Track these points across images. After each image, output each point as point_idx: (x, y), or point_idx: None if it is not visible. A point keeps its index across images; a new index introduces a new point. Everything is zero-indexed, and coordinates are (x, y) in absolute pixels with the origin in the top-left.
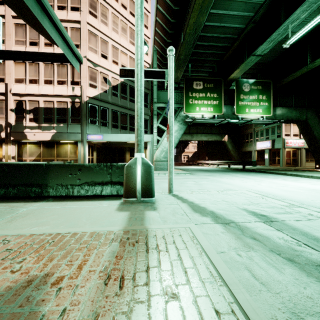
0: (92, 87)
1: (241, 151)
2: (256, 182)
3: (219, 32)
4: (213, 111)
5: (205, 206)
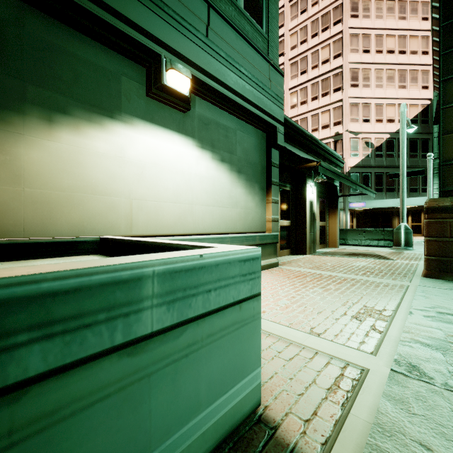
0: (353, 156)
1: None
2: None
3: None
4: None
5: None
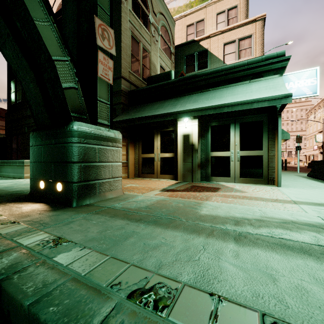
0: None
1: None
2: None
3: None
4: None
5: None
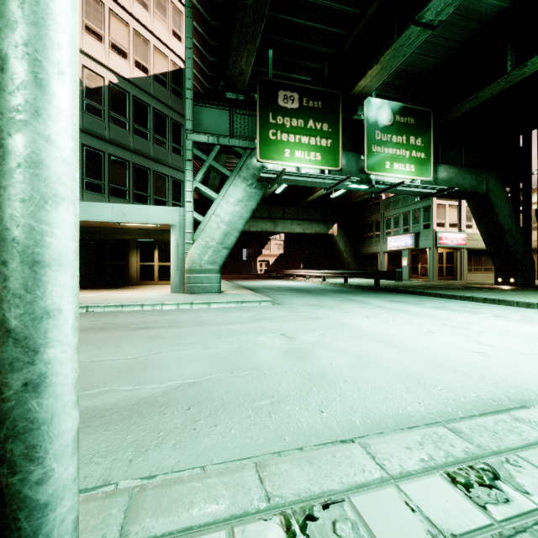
0: None
1: (360, 254)
2: (458, 333)
3: None
4: (321, 162)
5: None
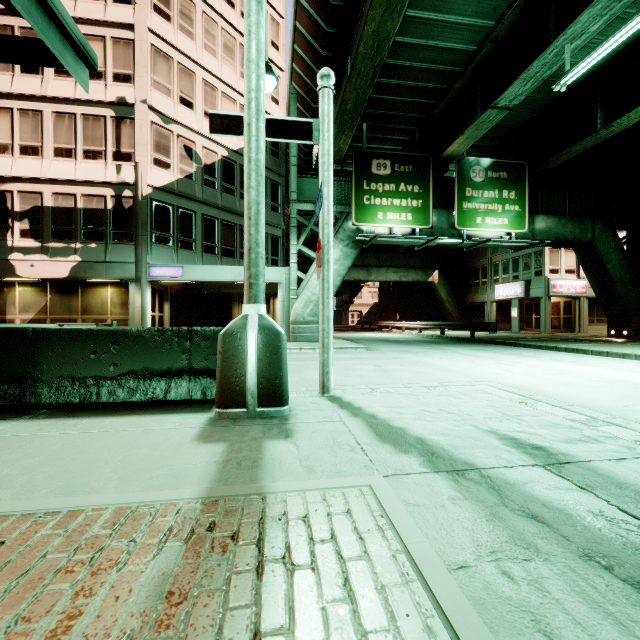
0: (161, 166)
1: (465, 303)
2: (501, 366)
3: (425, 58)
4: (412, 221)
5: (404, 426)
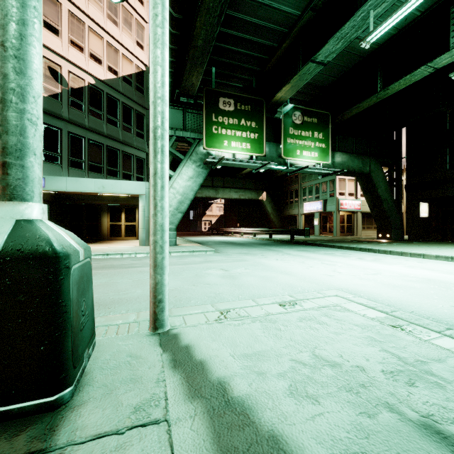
0: None
1: (284, 215)
2: (327, 267)
3: (262, 16)
4: (251, 150)
5: (281, 427)
